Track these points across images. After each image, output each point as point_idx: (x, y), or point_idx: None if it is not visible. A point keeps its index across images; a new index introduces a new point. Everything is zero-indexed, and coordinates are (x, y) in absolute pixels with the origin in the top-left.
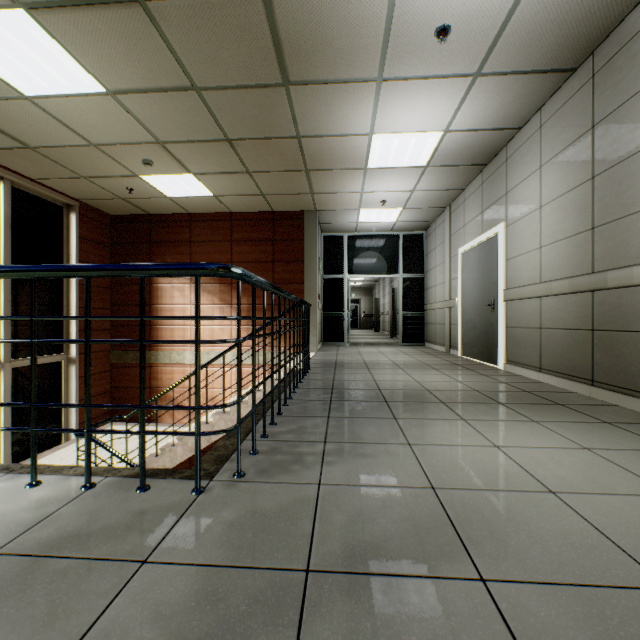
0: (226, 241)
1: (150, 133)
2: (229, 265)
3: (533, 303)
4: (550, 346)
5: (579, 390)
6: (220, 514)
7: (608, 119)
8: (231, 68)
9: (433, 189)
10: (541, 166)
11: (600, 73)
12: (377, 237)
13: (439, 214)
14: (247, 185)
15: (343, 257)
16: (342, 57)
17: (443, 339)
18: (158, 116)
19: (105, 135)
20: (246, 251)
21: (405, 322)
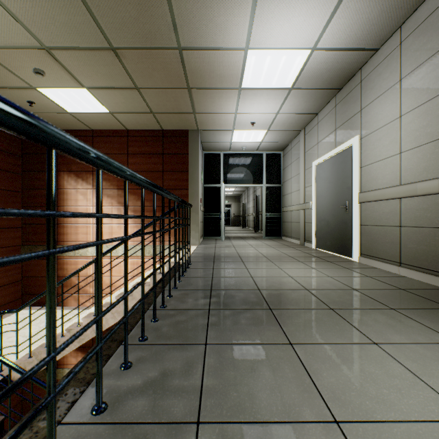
0: (123, 153)
1: (32, 35)
2: None
3: (392, 204)
4: (412, 243)
5: None
6: None
7: None
8: None
9: (293, 112)
10: (401, 79)
11: None
12: (246, 155)
13: (295, 136)
14: (137, 102)
15: (220, 170)
16: None
17: (298, 234)
18: (34, 11)
19: None
20: (140, 162)
21: (267, 221)
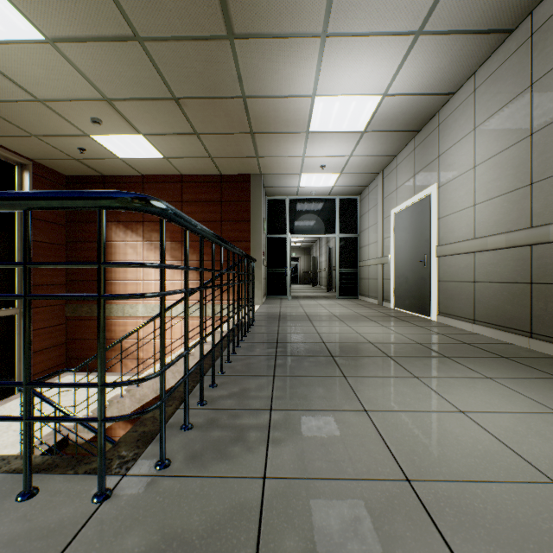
0: (177, 201)
1: (96, 89)
2: (145, 195)
3: (467, 258)
4: (485, 299)
5: (517, 342)
6: (122, 543)
7: (549, 75)
8: (174, 15)
9: (369, 155)
10: (475, 128)
11: (540, 31)
12: (316, 201)
13: (372, 179)
14: (195, 147)
15: (285, 218)
16: (287, 7)
17: (376, 293)
18: (102, 69)
19: (50, 89)
20: (196, 211)
21: (341, 277)
